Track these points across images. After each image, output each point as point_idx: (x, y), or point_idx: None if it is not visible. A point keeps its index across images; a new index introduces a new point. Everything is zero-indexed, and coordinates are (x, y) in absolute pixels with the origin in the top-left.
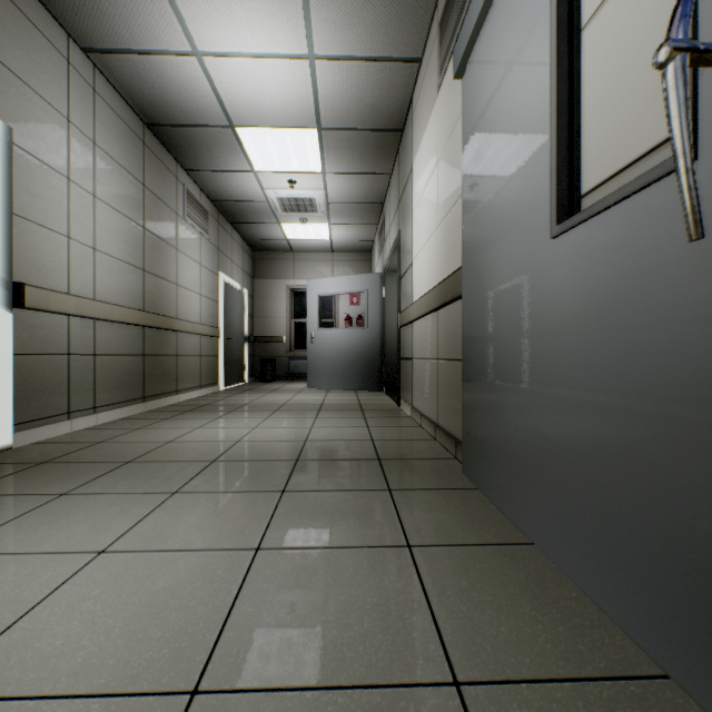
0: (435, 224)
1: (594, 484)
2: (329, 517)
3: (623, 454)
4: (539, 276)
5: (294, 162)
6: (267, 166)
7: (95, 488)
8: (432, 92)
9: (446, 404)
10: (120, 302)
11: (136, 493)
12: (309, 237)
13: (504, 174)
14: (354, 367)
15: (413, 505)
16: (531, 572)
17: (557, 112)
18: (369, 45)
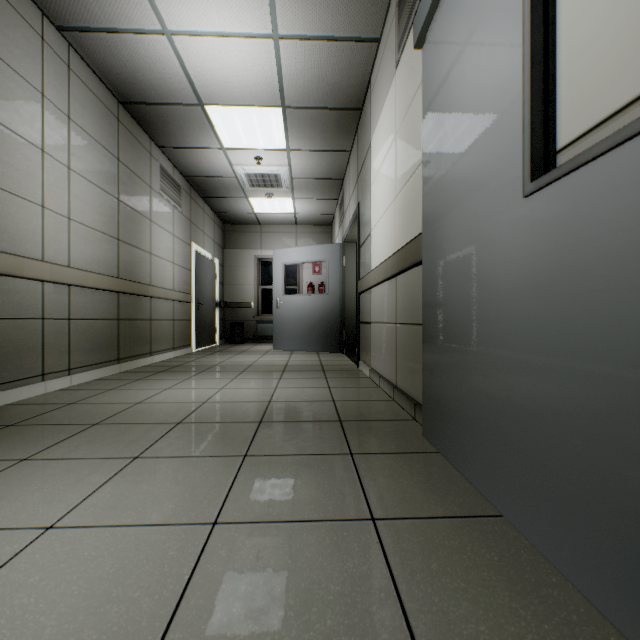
0: (393, 194)
1: (578, 461)
2: (291, 485)
3: (618, 431)
4: (508, 237)
5: (260, 140)
6: (235, 143)
7: (56, 453)
8: (390, 69)
9: (405, 366)
10: (95, 269)
11: (97, 458)
12: (275, 211)
13: (468, 135)
14: (316, 330)
15: (375, 471)
16: (504, 551)
17: (532, 62)
18: (331, 24)
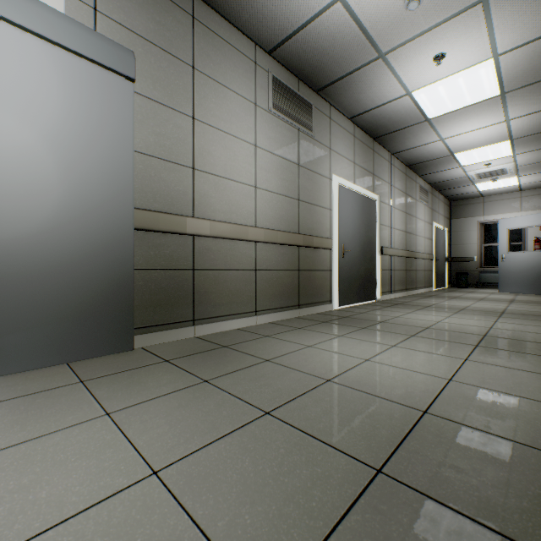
0: None
1: None
2: (520, 321)
3: None
4: None
5: (489, 157)
6: (470, 162)
7: (426, 309)
8: None
9: None
10: (399, 248)
11: (442, 311)
12: (498, 186)
13: None
14: None
15: None
16: None
17: None
18: None
